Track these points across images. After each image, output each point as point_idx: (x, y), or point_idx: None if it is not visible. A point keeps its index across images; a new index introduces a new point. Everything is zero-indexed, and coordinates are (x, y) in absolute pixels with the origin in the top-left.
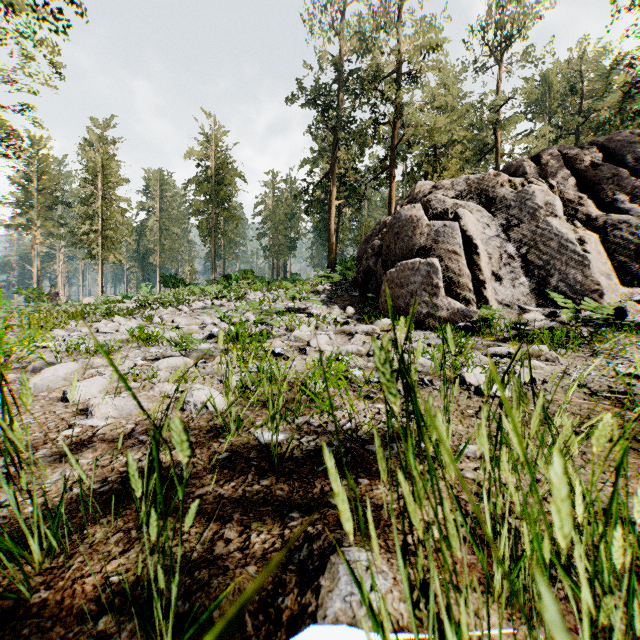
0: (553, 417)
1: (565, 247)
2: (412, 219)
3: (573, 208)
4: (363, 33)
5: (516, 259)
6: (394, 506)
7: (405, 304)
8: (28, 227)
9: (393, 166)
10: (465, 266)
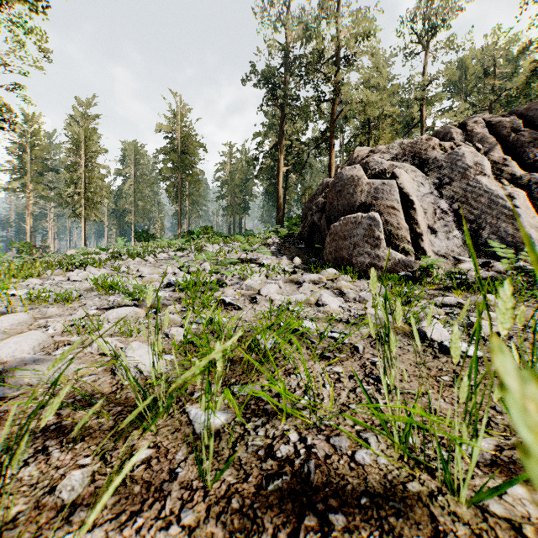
0: None
1: (495, 203)
2: (353, 178)
3: (498, 168)
4: (307, 23)
5: (449, 214)
6: None
7: (348, 255)
8: (22, 190)
9: (332, 137)
10: (403, 220)
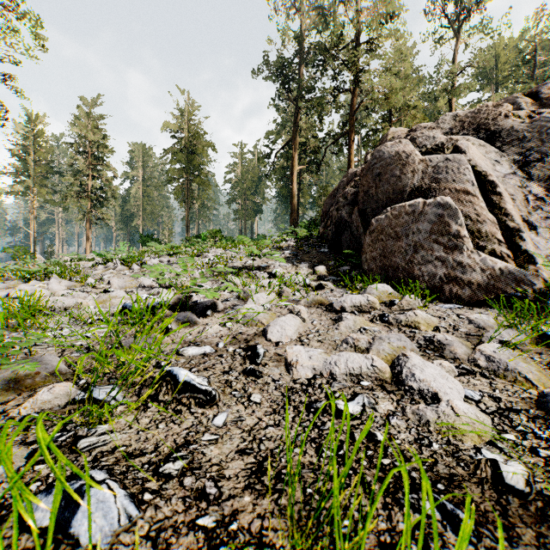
0: None
1: None
2: (399, 155)
3: None
4: (323, 8)
5: (544, 202)
6: None
7: (406, 262)
8: (26, 194)
9: (352, 131)
10: (485, 209)
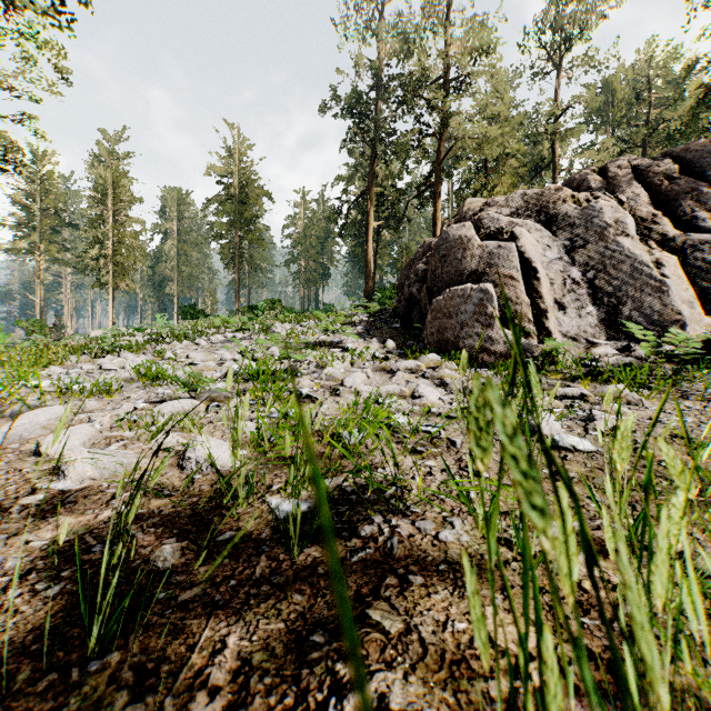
0: (655, 479)
1: (639, 271)
2: (462, 239)
3: (646, 227)
4: (404, 34)
5: (582, 285)
6: (463, 625)
7: (454, 337)
8: (30, 252)
9: (438, 183)
10: (523, 293)
